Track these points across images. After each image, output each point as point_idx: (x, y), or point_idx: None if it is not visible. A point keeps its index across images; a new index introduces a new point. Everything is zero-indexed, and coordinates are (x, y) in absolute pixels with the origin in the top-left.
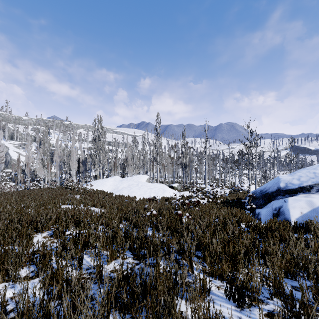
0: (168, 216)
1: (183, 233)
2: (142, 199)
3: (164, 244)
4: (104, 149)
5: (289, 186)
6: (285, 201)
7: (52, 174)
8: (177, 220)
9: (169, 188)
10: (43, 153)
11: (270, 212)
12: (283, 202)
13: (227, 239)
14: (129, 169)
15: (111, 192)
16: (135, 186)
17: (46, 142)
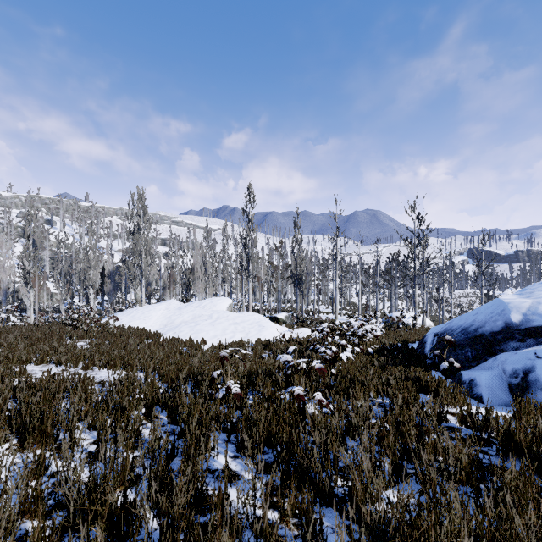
0: (270, 393)
1: (312, 461)
2: (218, 345)
3: (257, 519)
4: (150, 249)
5: (533, 320)
6: (538, 355)
7: (54, 297)
8: (293, 411)
9: (270, 323)
10: (26, 257)
11: (502, 380)
12: (533, 358)
13: (487, 529)
14: (198, 288)
15: (159, 331)
16: (205, 319)
17: (44, 238)
